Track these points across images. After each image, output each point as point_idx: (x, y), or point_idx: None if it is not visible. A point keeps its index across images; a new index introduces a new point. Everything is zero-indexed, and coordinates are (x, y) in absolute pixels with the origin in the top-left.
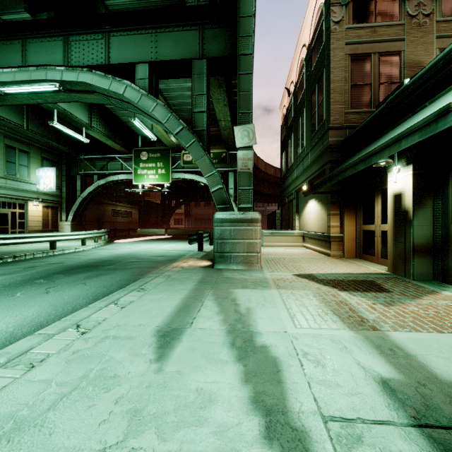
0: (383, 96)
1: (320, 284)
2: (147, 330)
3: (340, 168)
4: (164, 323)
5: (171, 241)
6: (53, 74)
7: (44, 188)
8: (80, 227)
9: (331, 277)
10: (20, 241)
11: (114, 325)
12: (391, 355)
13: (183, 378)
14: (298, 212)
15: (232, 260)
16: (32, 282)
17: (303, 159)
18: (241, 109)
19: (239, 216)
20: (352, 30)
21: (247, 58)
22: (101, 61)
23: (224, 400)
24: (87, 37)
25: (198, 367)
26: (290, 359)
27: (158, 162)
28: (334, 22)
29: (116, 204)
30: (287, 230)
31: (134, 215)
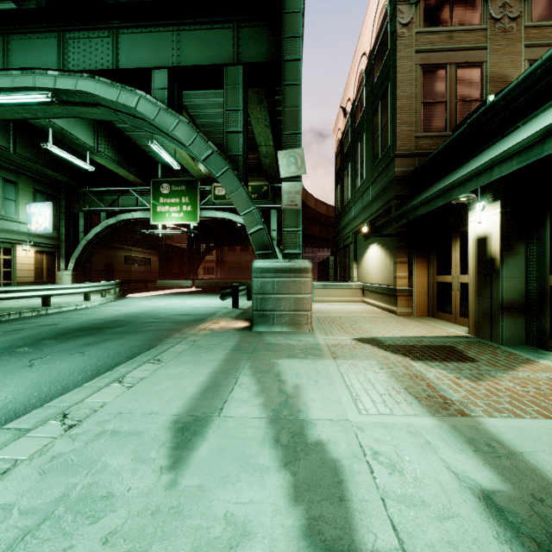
0: (461, 117)
1: (388, 351)
2: (160, 420)
3: (409, 205)
4: (184, 409)
5: (200, 296)
6: (43, 80)
7: (36, 228)
8: (84, 277)
9: (400, 342)
10: (2, 296)
11: (115, 414)
12: (490, 453)
13: (207, 497)
14: (356, 260)
15: (276, 320)
16: (12, 352)
17: (362, 194)
18: (287, 129)
19: (284, 264)
20: (423, 34)
21: (294, 65)
22: (107, 66)
23: (264, 533)
24: (89, 33)
25: (228, 478)
26: (356, 463)
27: (183, 196)
28: (401, 24)
29: (131, 249)
30: (343, 282)
31: (153, 262)
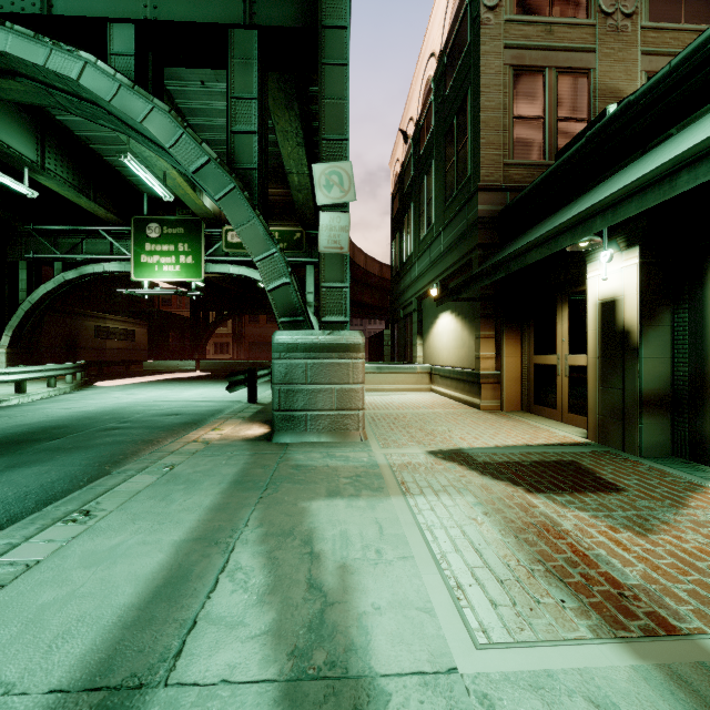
0: (563, 141)
1: (486, 475)
2: None
3: (499, 256)
4: (85, 666)
5: (204, 383)
6: None
7: None
8: (28, 357)
9: (499, 457)
10: None
11: None
12: None
13: None
14: (421, 334)
15: (309, 424)
16: None
17: (430, 244)
18: (327, 131)
19: (322, 339)
20: (515, 24)
21: (338, 34)
22: (32, 12)
23: None
24: None
25: None
26: None
27: (180, 242)
28: (486, 7)
29: (105, 317)
30: (403, 363)
31: (140, 336)
